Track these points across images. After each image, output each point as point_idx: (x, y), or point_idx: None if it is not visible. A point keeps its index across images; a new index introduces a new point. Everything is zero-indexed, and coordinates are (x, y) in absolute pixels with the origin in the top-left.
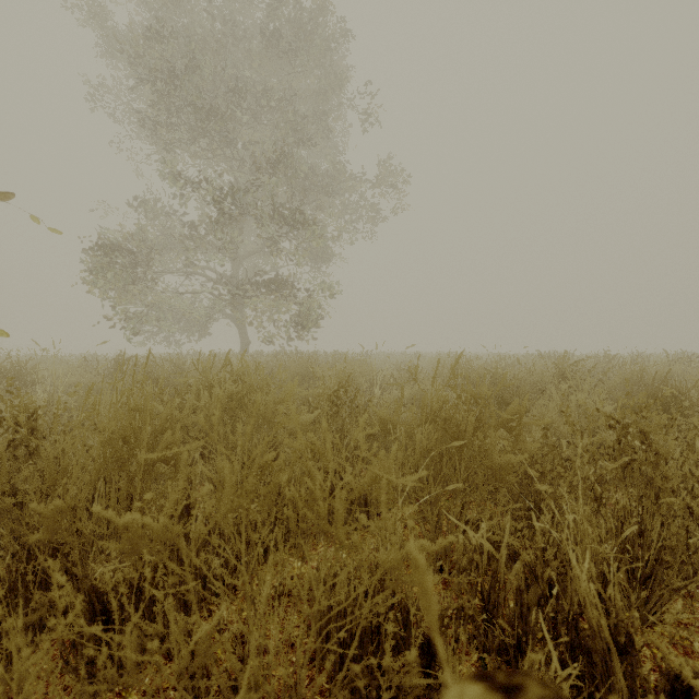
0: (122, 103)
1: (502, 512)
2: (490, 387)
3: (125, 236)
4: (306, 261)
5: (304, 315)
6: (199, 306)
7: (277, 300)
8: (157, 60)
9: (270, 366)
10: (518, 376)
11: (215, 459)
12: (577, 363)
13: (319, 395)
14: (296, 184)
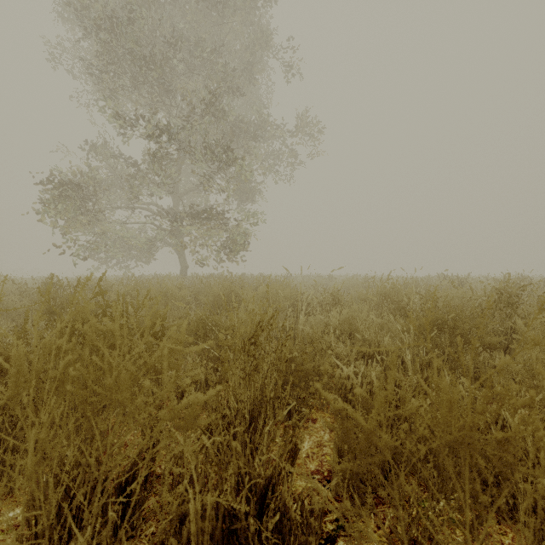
0: (78, 61)
1: (525, 540)
2: (440, 317)
3: (73, 172)
4: (236, 198)
5: (233, 242)
6: (144, 235)
7: (210, 230)
8: (100, 13)
9: (198, 288)
10: (474, 304)
11: (13, 486)
12: (524, 287)
13: (227, 342)
14: (227, 130)
